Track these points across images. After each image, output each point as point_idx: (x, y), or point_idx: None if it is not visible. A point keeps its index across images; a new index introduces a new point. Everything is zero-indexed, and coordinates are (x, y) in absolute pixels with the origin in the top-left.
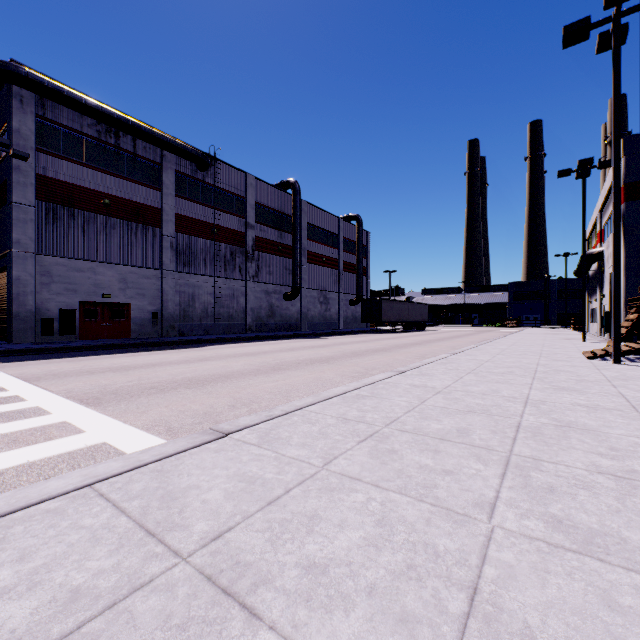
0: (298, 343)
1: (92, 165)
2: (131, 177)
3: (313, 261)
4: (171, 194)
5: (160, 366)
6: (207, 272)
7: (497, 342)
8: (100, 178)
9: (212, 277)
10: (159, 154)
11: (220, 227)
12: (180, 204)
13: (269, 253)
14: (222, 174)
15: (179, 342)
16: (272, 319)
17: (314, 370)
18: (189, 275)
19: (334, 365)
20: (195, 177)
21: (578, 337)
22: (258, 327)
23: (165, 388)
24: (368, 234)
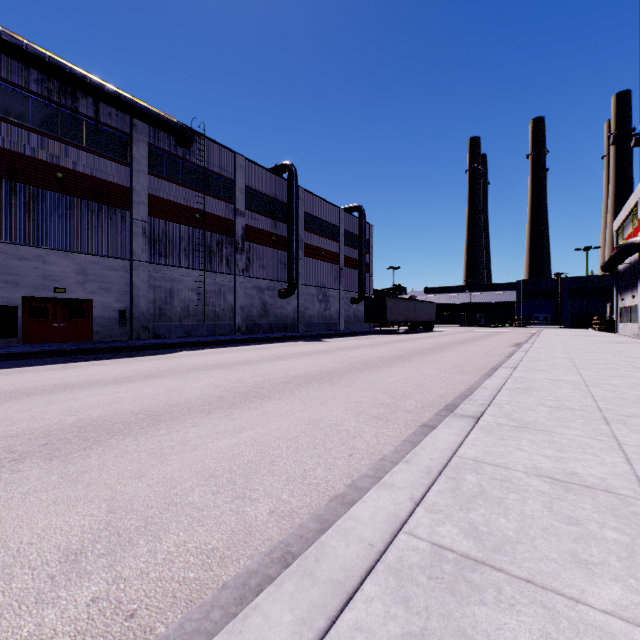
0: (292, 347)
1: (40, 130)
2: (92, 148)
3: (311, 255)
4: (143, 171)
5: (73, 390)
6: (188, 264)
7: (541, 347)
8: (51, 147)
9: (194, 270)
10: (128, 123)
11: (204, 213)
12: (155, 184)
13: (262, 244)
14: (206, 152)
15: (146, 347)
16: (265, 319)
17: (310, 399)
18: (166, 267)
19: (340, 387)
20: (173, 153)
21: (625, 340)
22: (249, 328)
23: (1, 458)
24: (371, 227)
